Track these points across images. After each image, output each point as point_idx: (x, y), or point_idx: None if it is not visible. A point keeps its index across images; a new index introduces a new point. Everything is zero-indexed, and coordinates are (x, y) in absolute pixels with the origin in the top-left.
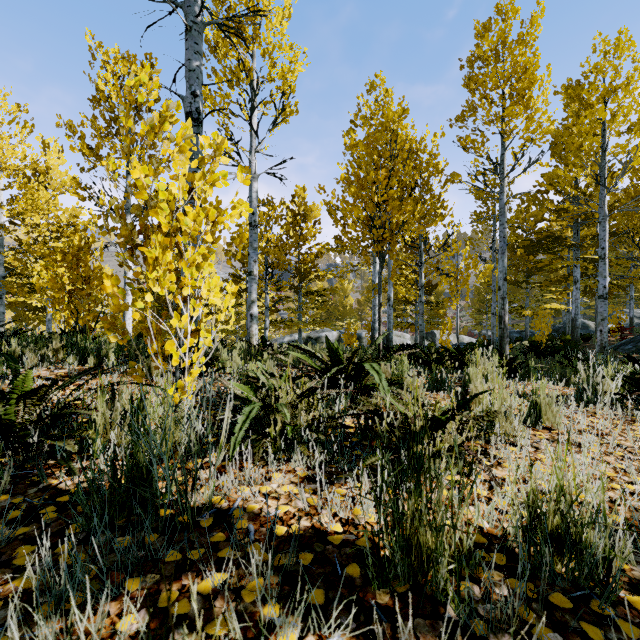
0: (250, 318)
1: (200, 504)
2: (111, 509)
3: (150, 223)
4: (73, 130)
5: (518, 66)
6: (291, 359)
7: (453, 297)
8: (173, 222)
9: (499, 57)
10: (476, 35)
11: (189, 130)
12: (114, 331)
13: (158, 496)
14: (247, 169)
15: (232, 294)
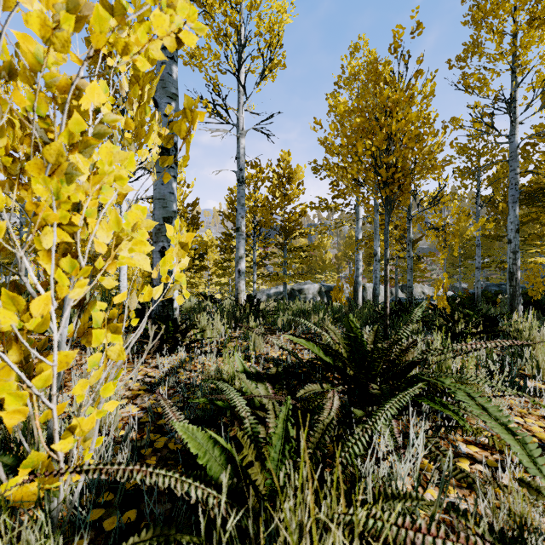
0: (238, 274)
1: None
2: None
3: None
4: None
5: None
6: (280, 321)
7: (441, 252)
8: None
9: None
10: None
11: None
12: None
13: None
14: None
15: (181, 246)
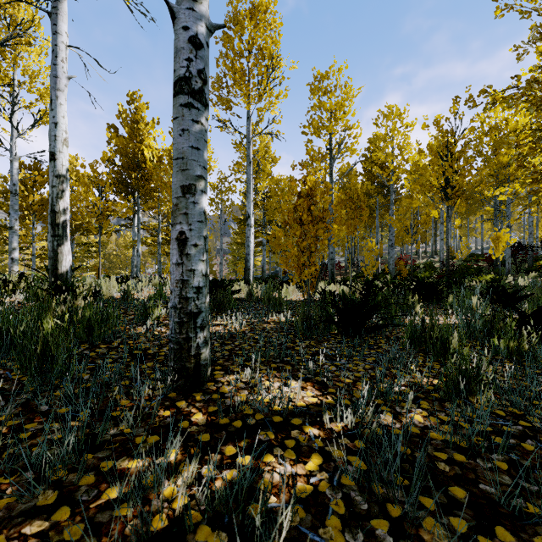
0: (11, 261)
1: None
2: None
3: None
4: None
5: None
6: None
7: None
8: None
9: None
10: None
11: None
12: None
13: None
14: None
15: None
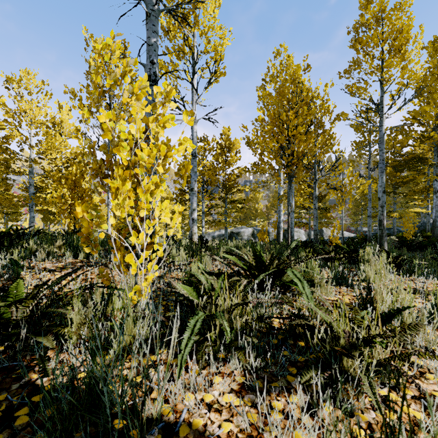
0: (192, 221)
1: (150, 415)
2: (70, 423)
3: (114, 159)
4: (74, 95)
5: (395, 28)
6: (221, 253)
7: (339, 204)
8: (132, 157)
9: (380, 22)
10: (361, 7)
11: (145, 83)
12: (88, 244)
13: (114, 404)
14: (191, 112)
15: (179, 213)
